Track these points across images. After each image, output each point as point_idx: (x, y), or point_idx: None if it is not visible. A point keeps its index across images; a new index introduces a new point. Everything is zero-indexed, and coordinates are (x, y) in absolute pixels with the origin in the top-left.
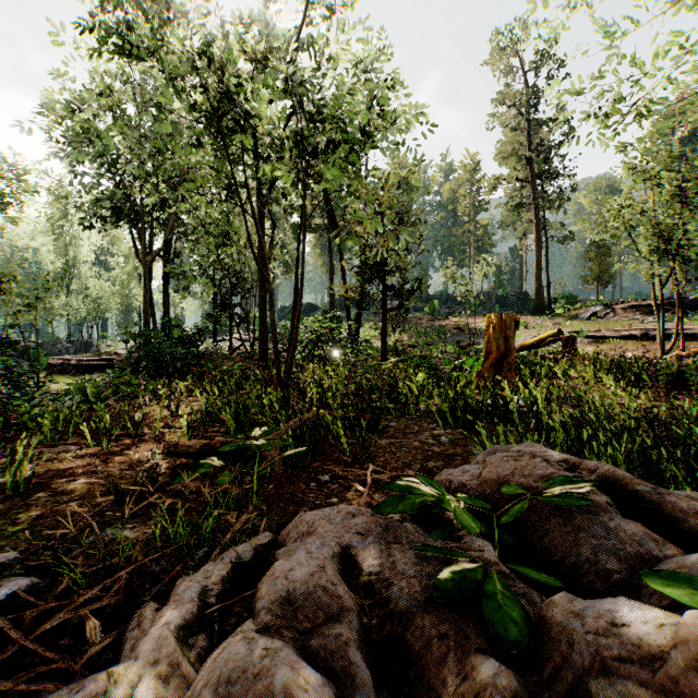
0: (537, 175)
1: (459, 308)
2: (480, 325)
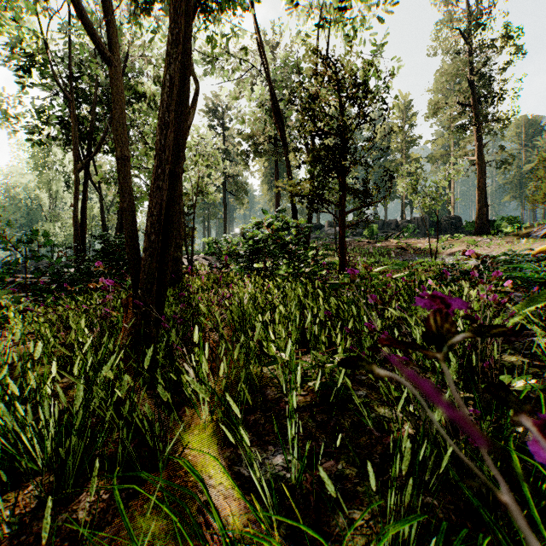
0: (478, 98)
1: (395, 232)
2: (423, 245)
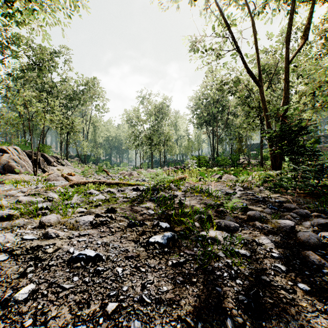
0: None
1: None
2: None
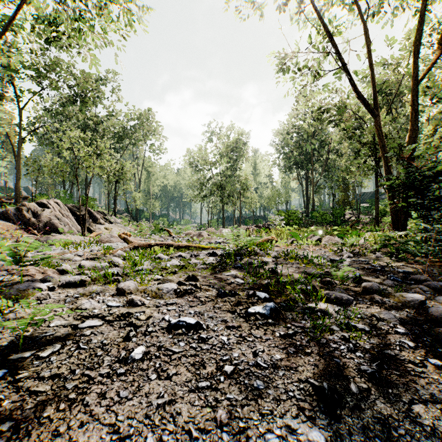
0: None
1: None
2: None
